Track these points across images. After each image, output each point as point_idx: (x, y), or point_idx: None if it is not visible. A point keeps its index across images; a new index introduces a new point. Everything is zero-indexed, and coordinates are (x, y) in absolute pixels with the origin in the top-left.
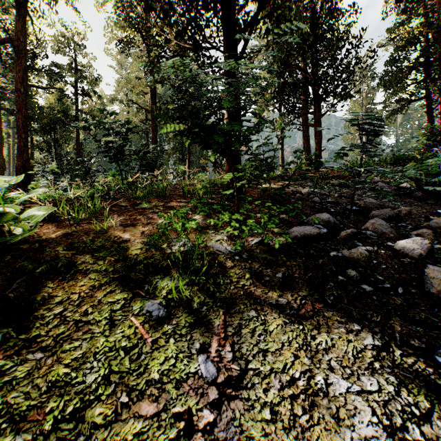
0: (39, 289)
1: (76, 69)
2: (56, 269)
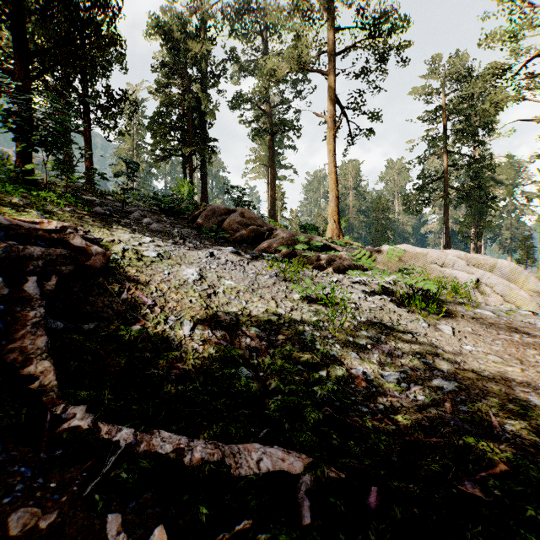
0: None
1: None
2: None
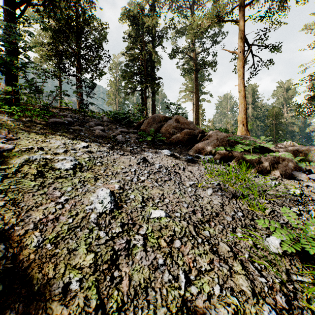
0: None
1: None
2: None
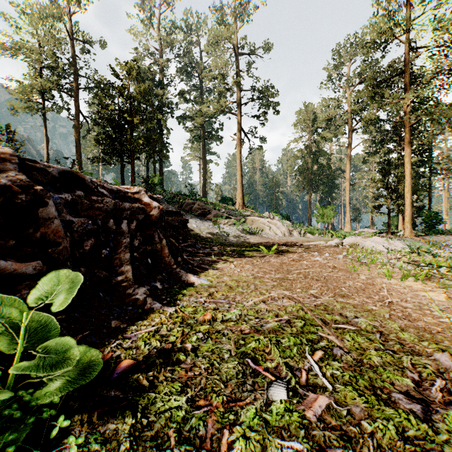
0: None
1: None
2: None
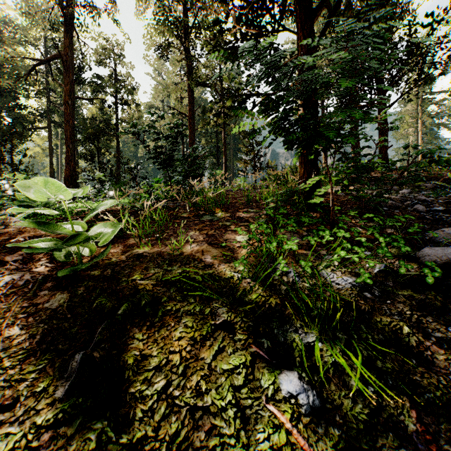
0: (126, 342)
1: (116, 79)
2: (139, 309)
